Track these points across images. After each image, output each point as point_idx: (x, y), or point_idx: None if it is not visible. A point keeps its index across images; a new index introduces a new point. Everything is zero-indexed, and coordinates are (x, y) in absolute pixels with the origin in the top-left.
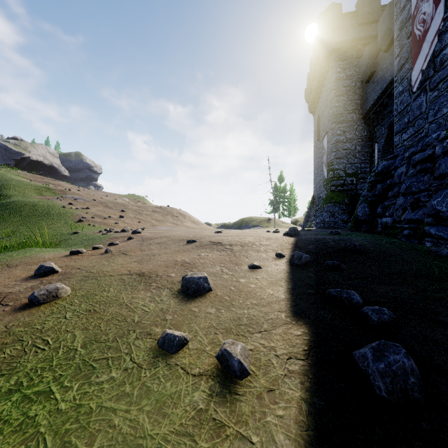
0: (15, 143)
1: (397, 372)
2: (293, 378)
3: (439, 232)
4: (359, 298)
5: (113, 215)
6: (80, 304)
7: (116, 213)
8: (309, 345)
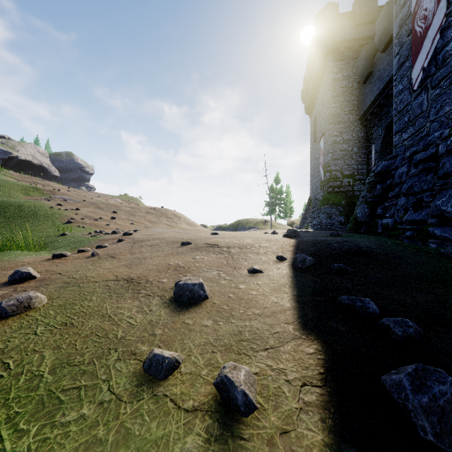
0: (2, 142)
1: (445, 408)
2: (311, 413)
3: (445, 233)
4: (375, 307)
5: (105, 216)
6: (55, 316)
7: (108, 215)
8: (325, 366)
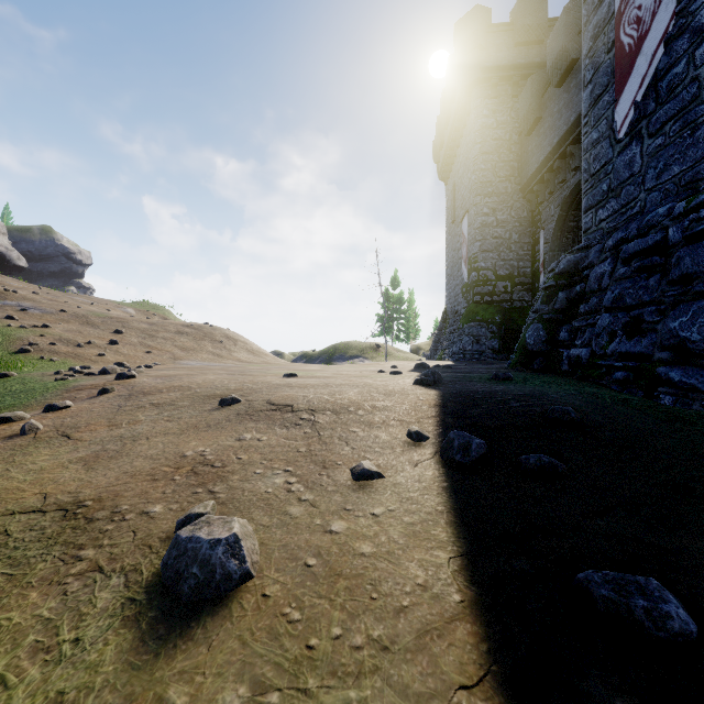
0: None
1: None
2: None
3: (689, 378)
4: (684, 612)
5: (98, 339)
6: None
7: (104, 336)
8: None
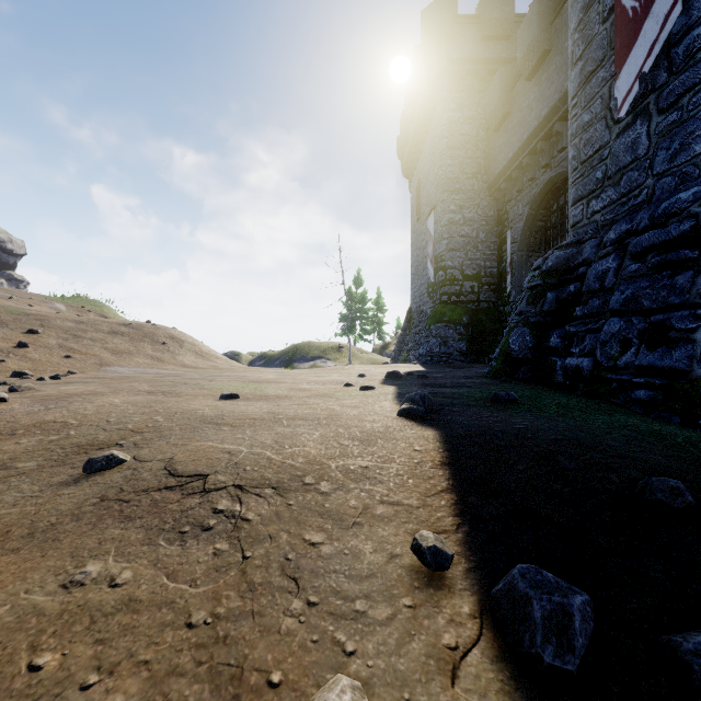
0: None
1: None
2: None
3: None
4: None
5: (1, 340)
6: None
7: (11, 337)
8: None
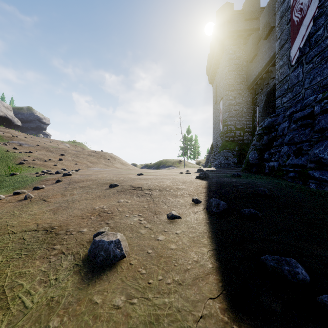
0: None
1: None
2: None
3: (323, 176)
4: (304, 272)
5: (53, 158)
6: None
7: (56, 157)
8: None
